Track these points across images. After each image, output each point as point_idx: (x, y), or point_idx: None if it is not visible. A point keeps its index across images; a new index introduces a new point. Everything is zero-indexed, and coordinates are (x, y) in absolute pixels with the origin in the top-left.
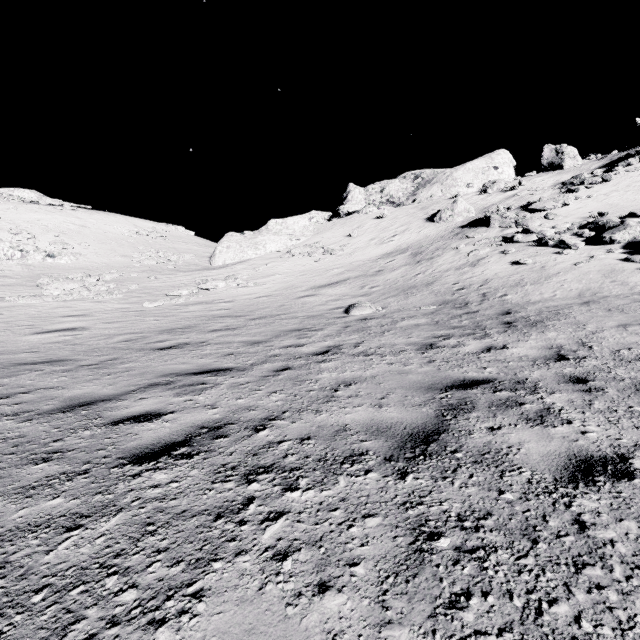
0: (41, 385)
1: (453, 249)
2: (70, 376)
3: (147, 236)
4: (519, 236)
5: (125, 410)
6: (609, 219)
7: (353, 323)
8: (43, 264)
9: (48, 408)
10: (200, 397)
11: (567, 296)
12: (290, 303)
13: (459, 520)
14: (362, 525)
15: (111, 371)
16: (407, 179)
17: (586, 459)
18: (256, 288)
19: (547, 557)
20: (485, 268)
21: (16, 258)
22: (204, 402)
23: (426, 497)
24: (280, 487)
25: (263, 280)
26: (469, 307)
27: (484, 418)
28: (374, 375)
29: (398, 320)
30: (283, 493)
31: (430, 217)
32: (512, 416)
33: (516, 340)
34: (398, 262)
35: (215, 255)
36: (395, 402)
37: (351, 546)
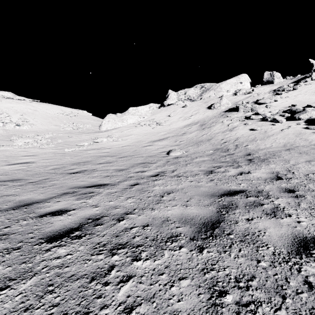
0: (5, 193)
1: (220, 122)
2: (22, 188)
3: (68, 115)
4: (253, 116)
5: (48, 208)
6: (297, 108)
7: (171, 159)
8: (14, 129)
9: (6, 207)
10: (89, 200)
11: (278, 146)
12: (139, 149)
13: (236, 281)
14: (178, 285)
15: (44, 185)
16: (197, 88)
17: (303, 239)
18: (122, 142)
19: (293, 309)
20: (237, 132)
21: (0, 126)
22: (91, 203)
23: (215, 265)
24: (130, 258)
25: (126, 138)
26: (229, 151)
27: (243, 213)
28: (182, 188)
29: (194, 158)
30: (132, 262)
31: (209, 107)
32: (258, 212)
33: (255, 169)
34: (193, 129)
35: (102, 125)
36: (194, 203)
37: (172, 301)
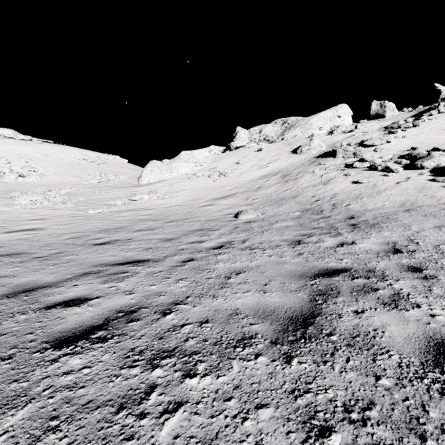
0: None
1: (311, 172)
2: (23, 266)
3: (93, 162)
4: (357, 163)
5: (59, 296)
6: (419, 152)
7: (241, 225)
8: (16, 182)
9: None
10: (121, 284)
11: (393, 205)
12: (195, 210)
13: (346, 411)
14: (255, 418)
15: (56, 262)
16: (278, 124)
17: (442, 342)
18: (171, 200)
19: None
20: (334, 186)
21: None
22: (124, 288)
23: (312, 384)
24: (180, 373)
25: (176, 194)
26: (324, 213)
27: (349, 302)
28: (258, 265)
29: (273, 223)
30: (182, 380)
31: (294, 150)
32: (371, 300)
33: (361, 237)
34: (272, 181)
35: (142, 176)
36: (276, 288)
37: None
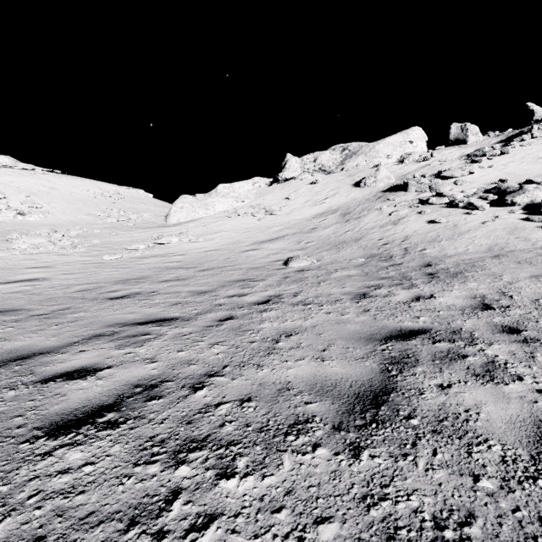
0: None
1: (377, 210)
2: (17, 326)
3: (110, 197)
4: (433, 199)
5: (60, 365)
6: (509, 185)
7: (292, 274)
8: (14, 221)
9: None
10: (141, 349)
11: (478, 250)
12: (235, 256)
13: (437, 527)
14: (315, 538)
15: (59, 321)
16: (336, 151)
17: None
18: (206, 243)
19: None
20: (405, 226)
21: None
22: (144, 355)
23: (389, 487)
24: (213, 472)
25: (212, 236)
26: (393, 260)
27: (431, 373)
28: (314, 325)
29: (332, 271)
30: (216, 482)
31: (356, 183)
32: (459, 371)
33: (441, 290)
34: (330, 221)
35: (170, 214)
36: (337, 355)
37: None
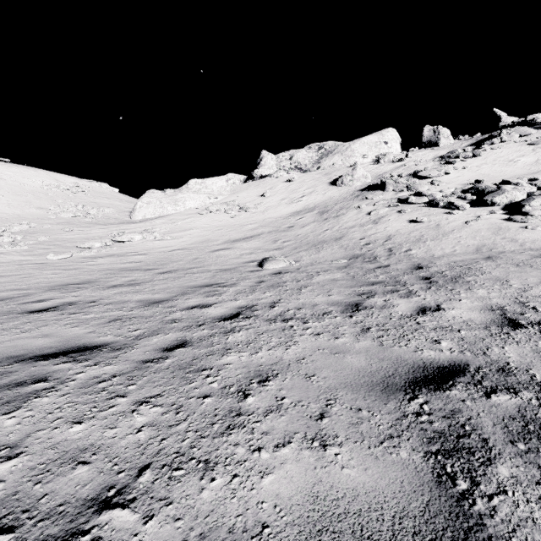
0: None
1: (356, 208)
2: None
3: (68, 190)
4: (413, 198)
5: None
6: (487, 185)
7: (267, 277)
8: None
9: None
10: (9, 419)
11: (466, 251)
12: (204, 256)
13: None
14: None
15: None
16: (312, 149)
17: None
18: (172, 241)
19: None
20: (386, 225)
21: None
22: (5, 436)
23: None
24: None
25: (180, 234)
26: (379, 261)
27: (532, 486)
28: (299, 357)
29: (313, 274)
30: None
31: (333, 181)
32: None
33: (447, 299)
34: (307, 219)
35: (135, 210)
36: (345, 428)
37: None
